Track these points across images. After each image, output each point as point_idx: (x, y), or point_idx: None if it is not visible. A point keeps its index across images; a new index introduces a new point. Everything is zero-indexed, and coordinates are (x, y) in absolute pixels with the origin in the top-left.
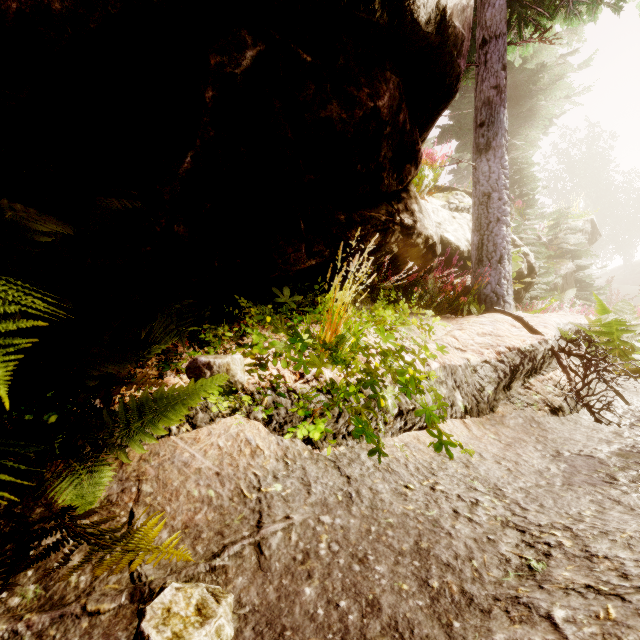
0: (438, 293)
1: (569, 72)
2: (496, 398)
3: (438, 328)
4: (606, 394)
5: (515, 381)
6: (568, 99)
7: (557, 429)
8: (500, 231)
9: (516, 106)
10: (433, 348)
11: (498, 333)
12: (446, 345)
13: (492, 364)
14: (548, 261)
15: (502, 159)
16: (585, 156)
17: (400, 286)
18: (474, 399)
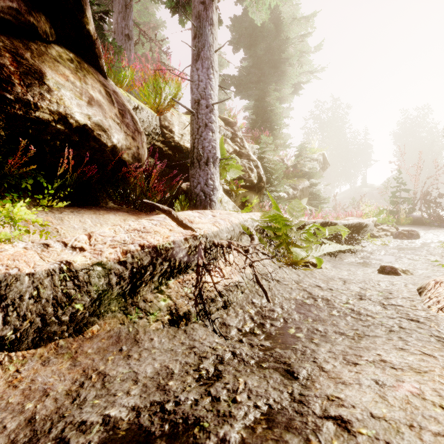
0: (146, 191)
1: (309, 52)
2: (100, 311)
3: (106, 224)
4: (257, 290)
5: (145, 285)
6: (313, 74)
7: (151, 352)
8: (206, 136)
9: (274, 68)
10: (4, 249)
11: (149, 229)
12: (53, 244)
13: (107, 267)
14: (292, 179)
15: (209, 70)
16: (330, 119)
17: (80, 179)
18: (39, 321)
